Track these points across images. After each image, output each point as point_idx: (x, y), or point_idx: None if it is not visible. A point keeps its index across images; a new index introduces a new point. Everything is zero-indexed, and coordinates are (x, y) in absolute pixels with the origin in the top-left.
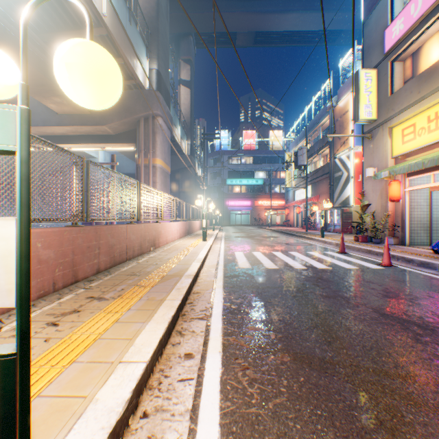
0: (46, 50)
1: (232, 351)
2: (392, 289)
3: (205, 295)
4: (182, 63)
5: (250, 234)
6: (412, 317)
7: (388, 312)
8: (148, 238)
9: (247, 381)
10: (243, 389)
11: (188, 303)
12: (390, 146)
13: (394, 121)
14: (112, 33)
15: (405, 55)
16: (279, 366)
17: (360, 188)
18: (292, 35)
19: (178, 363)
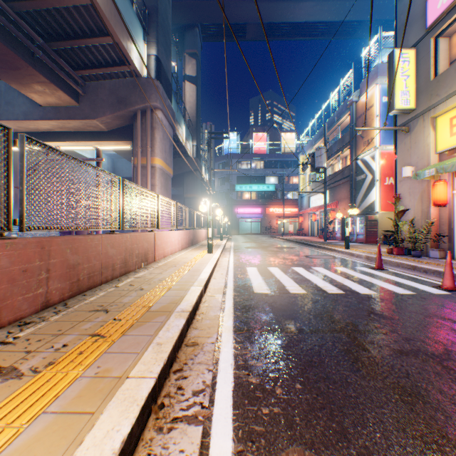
0: (18, 23)
1: None
2: None
3: (205, 349)
4: (187, 57)
5: (262, 245)
6: None
7: None
8: (137, 251)
9: None
10: None
11: (175, 372)
12: (434, 139)
13: (439, 109)
14: (98, 2)
15: (452, 28)
16: None
17: (387, 192)
18: (307, 27)
19: None
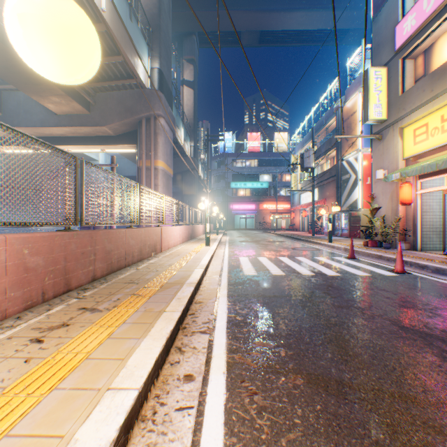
0: None
1: (237, 372)
2: (409, 298)
3: (208, 305)
4: (185, 63)
5: (255, 239)
6: (435, 331)
7: (408, 324)
8: (149, 243)
9: (256, 410)
10: (250, 420)
11: (190, 314)
12: (401, 147)
13: (405, 121)
14: (112, 29)
15: (416, 52)
16: (291, 391)
17: (368, 191)
18: (298, 34)
19: (176, 387)
